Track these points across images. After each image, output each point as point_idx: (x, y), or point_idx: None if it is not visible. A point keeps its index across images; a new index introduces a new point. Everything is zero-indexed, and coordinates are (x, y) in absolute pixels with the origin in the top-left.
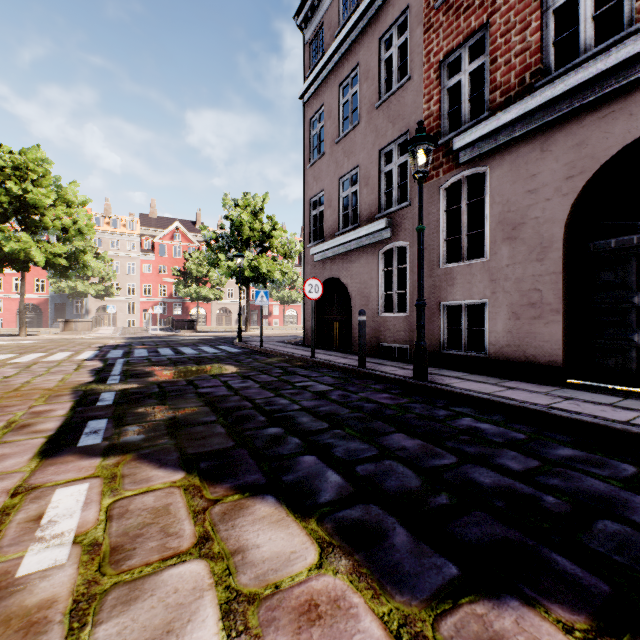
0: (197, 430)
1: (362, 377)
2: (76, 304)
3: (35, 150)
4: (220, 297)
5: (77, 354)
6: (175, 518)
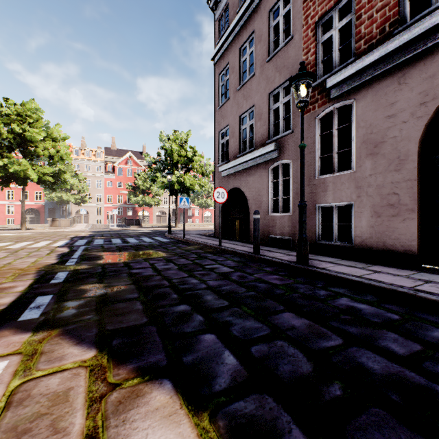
0: (120, 306)
1: (256, 261)
2: (62, 208)
3: (31, 102)
4: (158, 203)
5: (54, 242)
6: (70, 407)
